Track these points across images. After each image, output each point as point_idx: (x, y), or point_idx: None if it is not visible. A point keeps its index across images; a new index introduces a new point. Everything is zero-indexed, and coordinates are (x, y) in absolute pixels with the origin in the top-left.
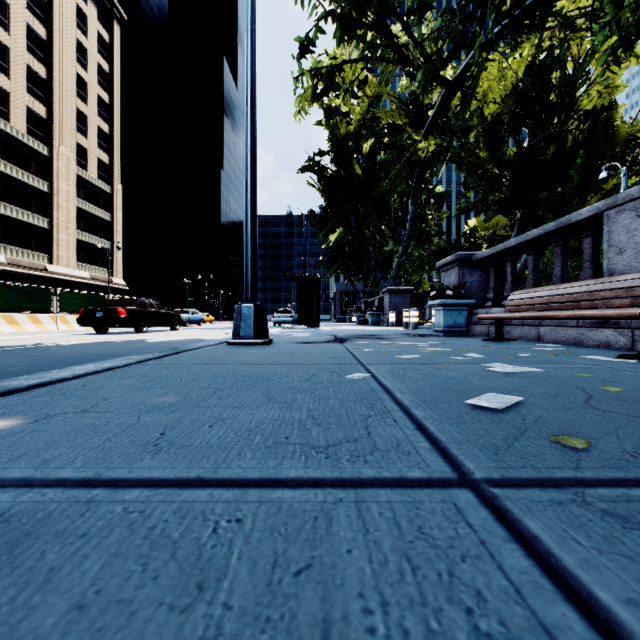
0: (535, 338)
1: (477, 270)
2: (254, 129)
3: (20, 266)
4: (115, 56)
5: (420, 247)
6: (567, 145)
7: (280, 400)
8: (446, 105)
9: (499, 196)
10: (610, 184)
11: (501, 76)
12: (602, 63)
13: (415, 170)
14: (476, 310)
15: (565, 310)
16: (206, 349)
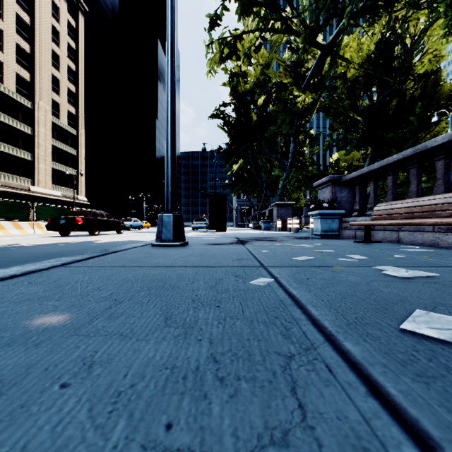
0: (395, 240)
1: (345, 188)
2: (173, 73)
3: (11, 187)
4: (80, 37)
5: (298, 173)
6: (406, 99)
7: (179, 321)
8: (321, 65)
9: (356, 136)
10: (438, 127)
11: (358, 48)
12: (443, 29)
13: (295, 117)
14: (345, 218)
15: (430, 218)
16: (132, 250)
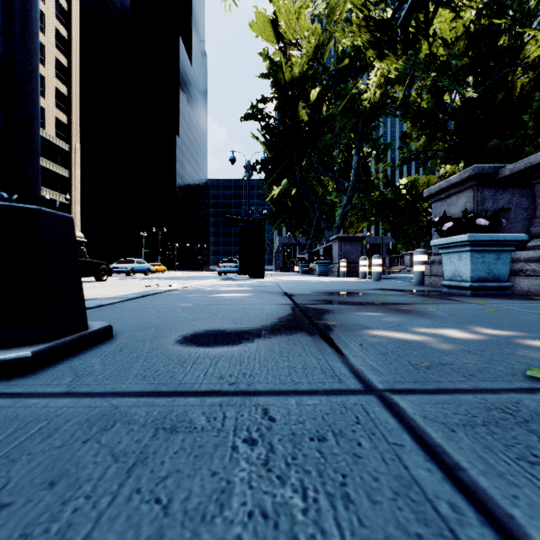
0: None
1: (504, 192)
2: None
3: None
4: (73, 23)
5: (362, 198)
6: (517, 91)
7: None
8: None
9: (443, 146)
10: None
11: (452, 17)
12: None
13: (359, 120)
14: None
15: None
16: None
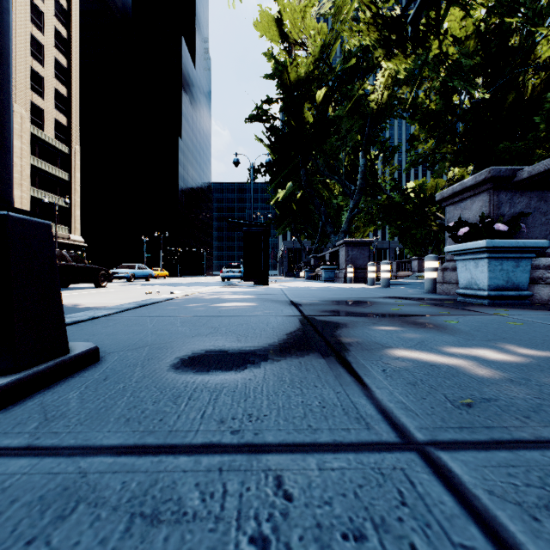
0: None
1: (521, 196)
2: None
3: None
4: (73, 23)
5: (369, 202)
6: (528, 92)
7: None
8: None
9: (452, 149)
10: None
11: (462, 16)
12: None
13: (366, 122)
14: None
15: None
16: None
